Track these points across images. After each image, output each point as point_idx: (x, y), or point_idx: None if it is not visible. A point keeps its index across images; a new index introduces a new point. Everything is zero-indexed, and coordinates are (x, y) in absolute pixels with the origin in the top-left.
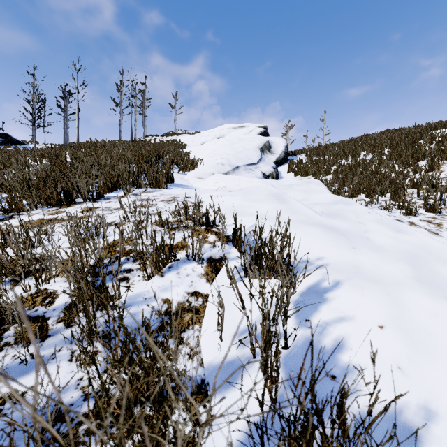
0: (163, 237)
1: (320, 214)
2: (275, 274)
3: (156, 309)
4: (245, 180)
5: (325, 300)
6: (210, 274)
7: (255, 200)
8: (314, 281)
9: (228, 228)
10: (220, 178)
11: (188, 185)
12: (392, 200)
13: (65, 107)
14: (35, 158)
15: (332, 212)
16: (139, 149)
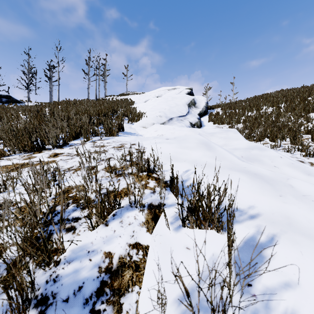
0: (107, 188)
1: (241, 158)
2: (211, 224)
3: (98, 265)
4: (178, 129)
5: (264, 258)
6: (150, 222)
7: (188, 147)
8: (249, 233)
9: (166, 173)
10: (159, 127)
11: (134, 133)
12: (291, 144)
13: (50, 77)
14: (25, 113)
15: (250, 157)
16: (99, 106)
